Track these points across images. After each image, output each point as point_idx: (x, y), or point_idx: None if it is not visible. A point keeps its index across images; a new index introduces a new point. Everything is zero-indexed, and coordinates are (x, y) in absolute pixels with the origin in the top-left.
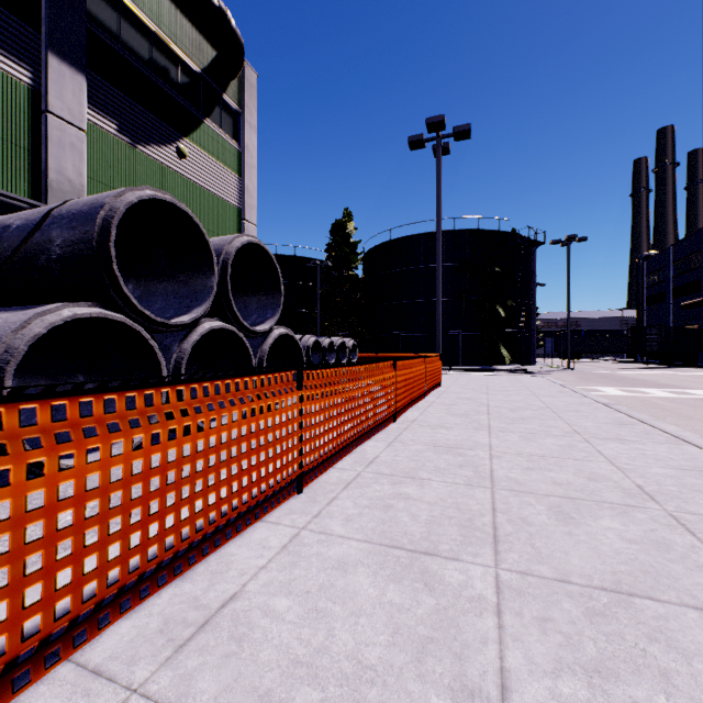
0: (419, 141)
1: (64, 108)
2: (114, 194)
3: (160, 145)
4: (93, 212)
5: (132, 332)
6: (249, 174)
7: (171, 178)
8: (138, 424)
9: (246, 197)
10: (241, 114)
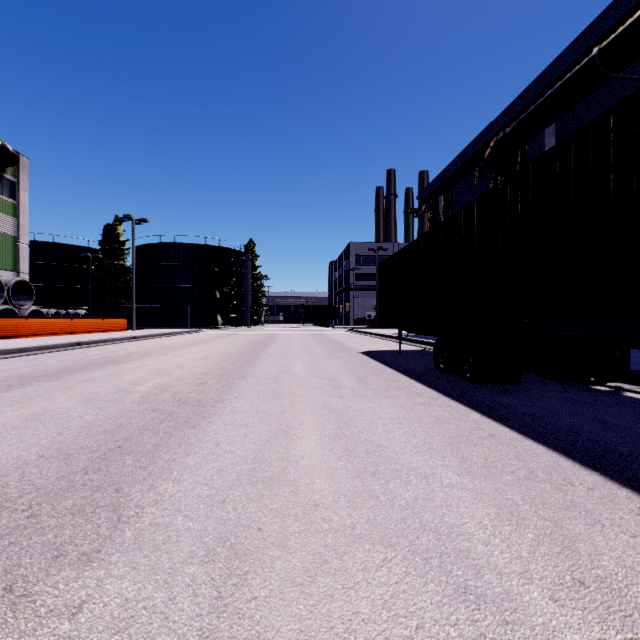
0: (124, 220)
1: None
2: None
3: None
4: None
5: None
6: (23, 216)
7: None
8: None
9: (21, 229)
10: (17, 183)
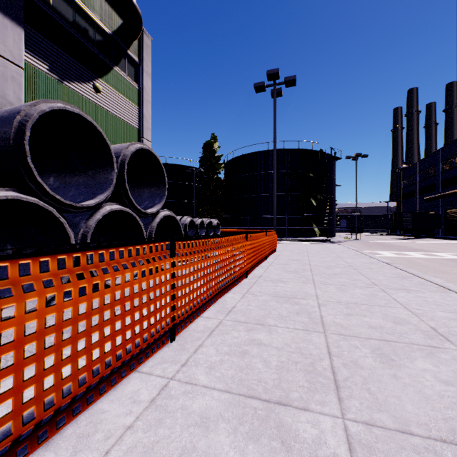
0: (261, 86)
1: (6, 50)
2: (29, 104)
3: (81, 82)
4: (11, 117)
5: (45, 212)
6: (146, 106)
7: (89, 106)
8: (51, 283)
9: (144, 122)
10: (140, 65)
